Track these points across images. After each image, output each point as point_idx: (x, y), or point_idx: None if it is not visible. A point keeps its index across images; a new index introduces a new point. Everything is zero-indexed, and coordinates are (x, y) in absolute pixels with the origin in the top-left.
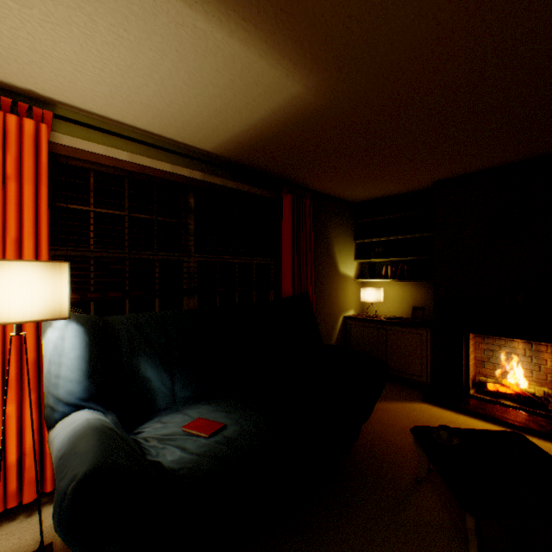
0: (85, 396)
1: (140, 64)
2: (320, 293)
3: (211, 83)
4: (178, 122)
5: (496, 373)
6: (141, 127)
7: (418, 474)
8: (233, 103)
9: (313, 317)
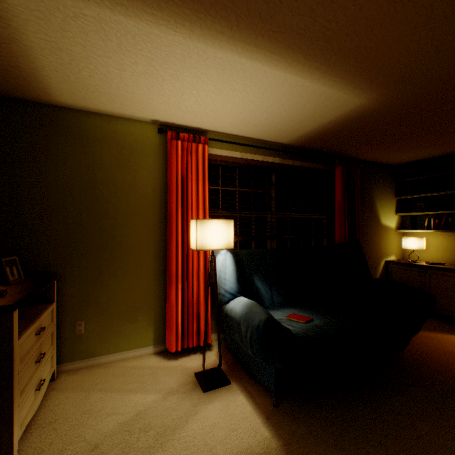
0: (237, 291)
1: (263, 107)
2: (364, 241)
3: (302, 108)
4: (272, 131)
5: None
6: (248, 136)
7: None
8: (312, 116)
9: (363, 258)
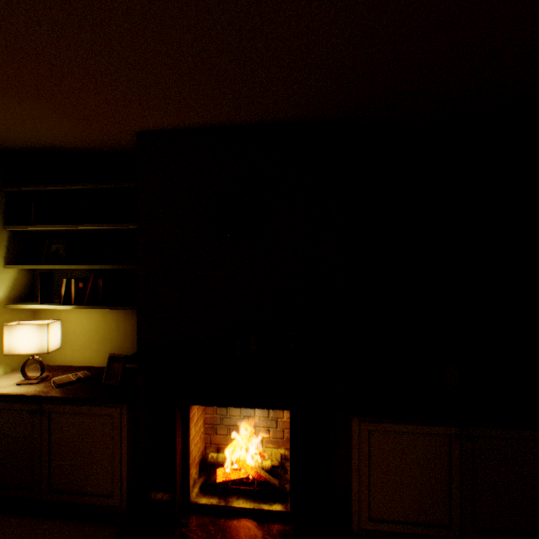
0: None
1: None
2: None
3: None
4: None
5: (231, 439)
6: None
7: None
8: None
9: None
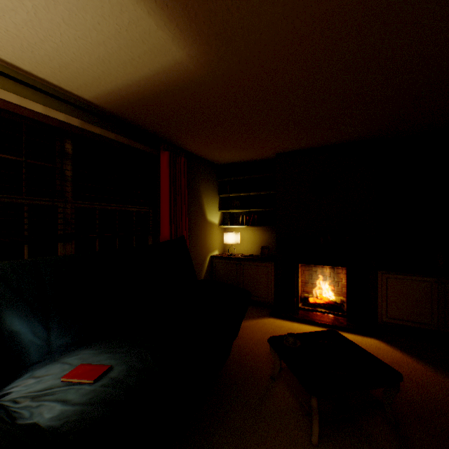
0: None
1: None
2: (192, 237)
3: (95, 28)
4: (54, 63)
5: (314, 290)
6: (6, 58)
7: (273, 373)
8: (118, 54)
9: (189, 257)
